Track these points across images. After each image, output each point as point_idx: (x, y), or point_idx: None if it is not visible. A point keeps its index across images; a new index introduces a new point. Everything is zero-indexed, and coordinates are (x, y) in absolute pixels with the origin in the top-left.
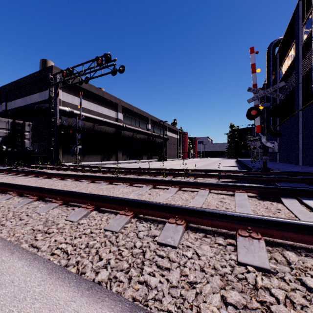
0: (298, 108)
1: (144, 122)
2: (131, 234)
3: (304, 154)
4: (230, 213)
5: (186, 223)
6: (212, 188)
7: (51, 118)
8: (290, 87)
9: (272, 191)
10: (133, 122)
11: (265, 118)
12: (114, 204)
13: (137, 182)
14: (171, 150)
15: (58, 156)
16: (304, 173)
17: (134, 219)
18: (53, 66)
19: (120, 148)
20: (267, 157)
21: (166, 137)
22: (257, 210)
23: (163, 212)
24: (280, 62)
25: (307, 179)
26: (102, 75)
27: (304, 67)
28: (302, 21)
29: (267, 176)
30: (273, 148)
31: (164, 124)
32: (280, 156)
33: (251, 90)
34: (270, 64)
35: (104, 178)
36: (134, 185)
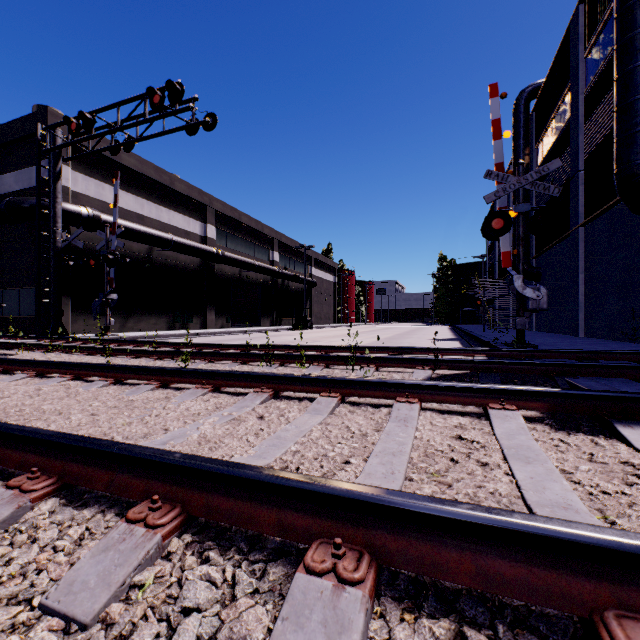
0: (577, 221)
1: (263, 248)
2: (144, 639)
3: (589, 315)
4: (556, 531)
5: (376, 567)
6: (428, 397)
7: (45, 229)
8: (559, 179)
9: (585, 406)
10: (240, 245)
11: (521, 237)
12: (124, 471)
13: (233, 381)
14: (322, 306)
15: (60, 319)
16: (613, 355)
17: (181, 540)
18: (50, 110)
19: (210, 302)
20: (525, 319)
21: (310, 280)
22: (570, 468)
23: (289, 510)
24: (539, 130)
25: (636, 369)
26: (165, 132)
27: (590, 138)
28: (585, 46)
29: (545, 362)
30: (538, 301)
31: (306, 252)
32: (540, 318)
33: (492, 176)
34: (519, 133)
35: (148, 373)
36: (225, 389)
